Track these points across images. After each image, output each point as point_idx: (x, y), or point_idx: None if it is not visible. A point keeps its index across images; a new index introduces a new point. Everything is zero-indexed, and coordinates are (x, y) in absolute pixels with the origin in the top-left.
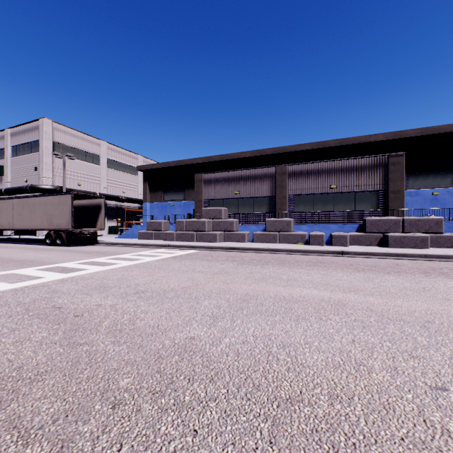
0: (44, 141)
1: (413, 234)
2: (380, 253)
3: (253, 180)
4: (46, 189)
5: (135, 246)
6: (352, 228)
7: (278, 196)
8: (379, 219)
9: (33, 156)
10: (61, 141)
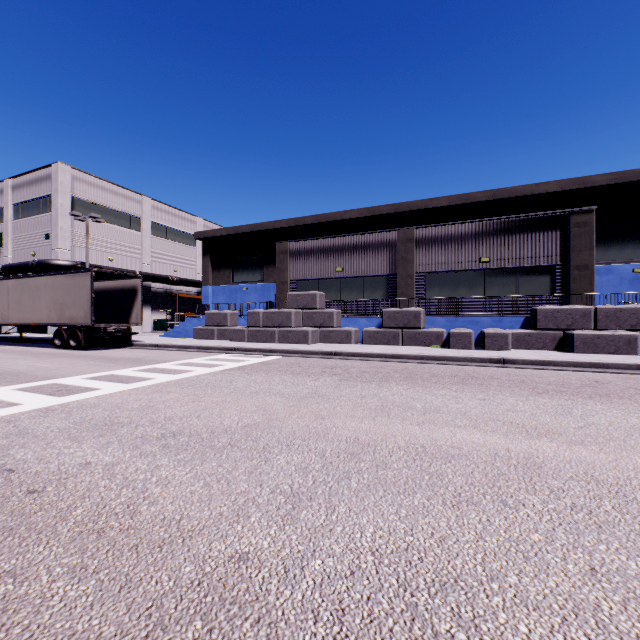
0: (58, 196)
1: (612, 332)
2: (564, 362)
3: (362, 250)
4: (61, 265)
5: (186, 350)
6: (514, 322)
7: (401, 274)
8: (558, 308)
9: (43, 217)
10: (84, 197)
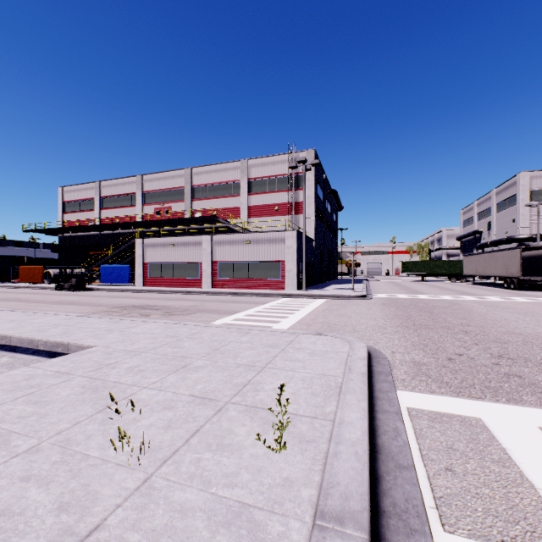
0: (519, 194)
1: None
2: None
3: None
4: (520, 239)
5: None
6: None
7: None
8: None
9: (511, 209)
10: (539, 187)
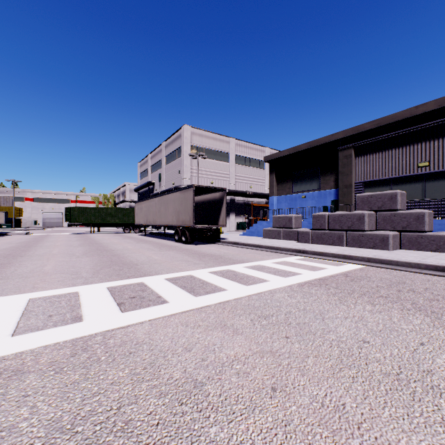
0: (184, 146)
1: None
2: None
3: None
4: None
5: (258, 249)
6: None
7: None
8: None
9: (177, 161)
10: (197, 144)
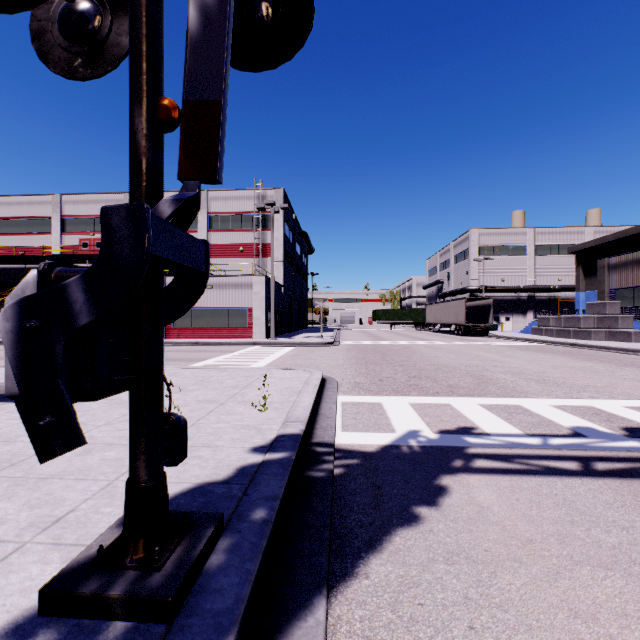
0: (470, 249)
1: None
2: None
3: None
4: (471, 290)
5: (506, 339)
6: None
7: None
8: None
9: (465, 262)
10: (485, 244)
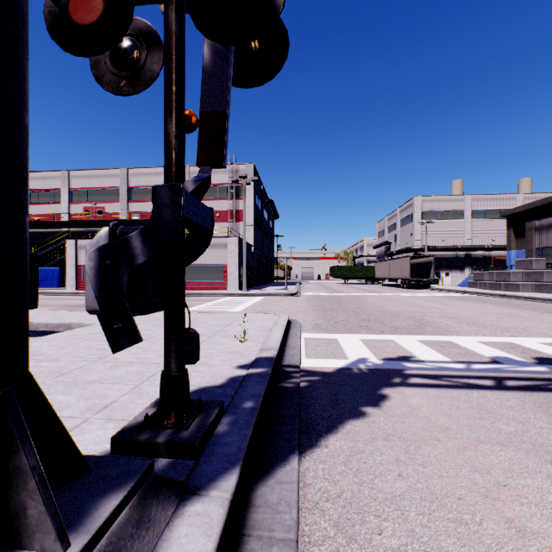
0: (414, 213)
1: None
2: None
3: None
4: (415, 249)
5: (445, 291)
6: None
7: None
8: None
9: (410, 225)
10: (427, 209)
